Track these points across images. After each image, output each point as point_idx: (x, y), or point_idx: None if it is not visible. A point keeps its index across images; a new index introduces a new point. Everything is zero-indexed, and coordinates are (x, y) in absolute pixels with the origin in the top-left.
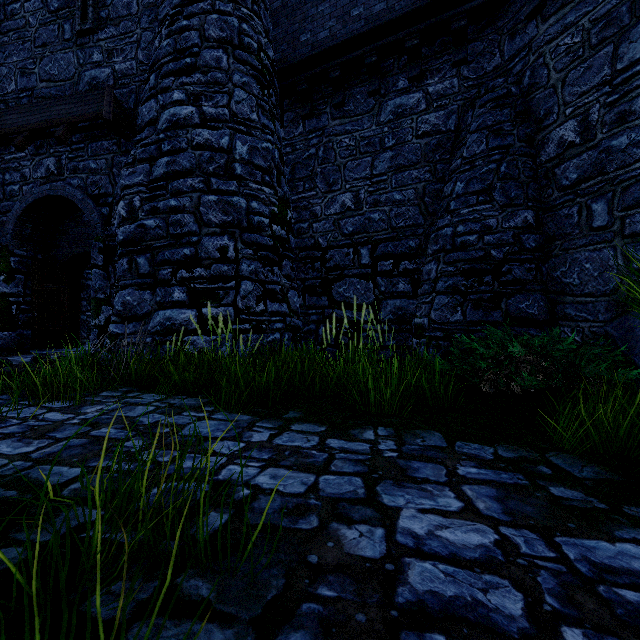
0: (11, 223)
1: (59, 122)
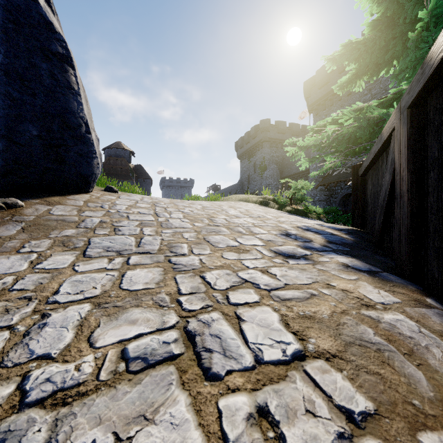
0: (338, 201)
1: None
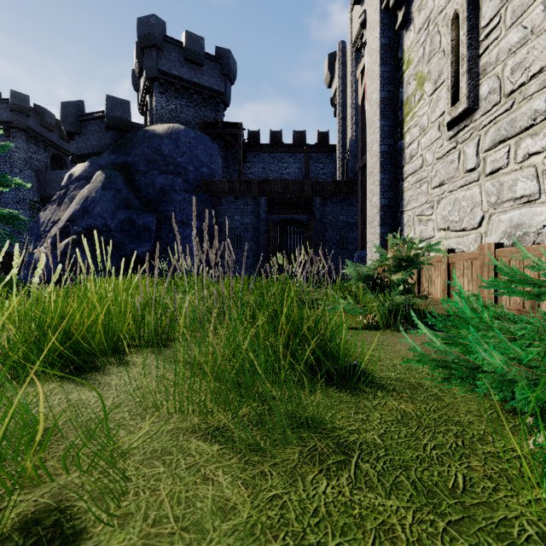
0: None
1: None
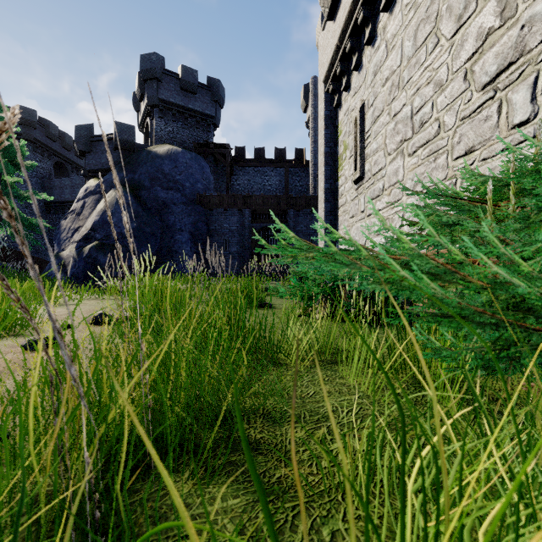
0: None
1: None
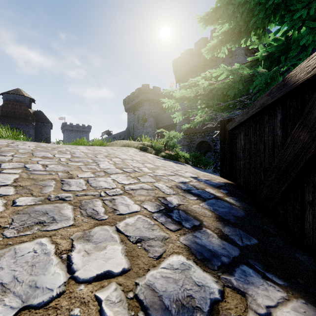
0: (195, 146)
1: (208, 130)
